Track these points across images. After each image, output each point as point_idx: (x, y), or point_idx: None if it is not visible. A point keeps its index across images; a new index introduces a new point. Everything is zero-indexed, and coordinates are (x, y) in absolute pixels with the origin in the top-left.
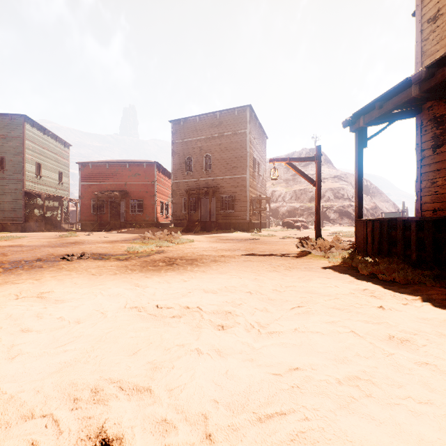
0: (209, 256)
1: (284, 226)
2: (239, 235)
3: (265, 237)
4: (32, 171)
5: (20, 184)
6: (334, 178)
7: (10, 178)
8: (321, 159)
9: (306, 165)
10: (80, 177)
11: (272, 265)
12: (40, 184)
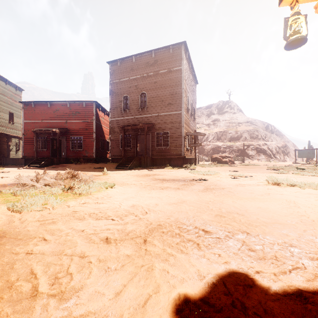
0: None
1: (213, 161)
2: (177, 173)
3: (211, 176)
4: None
5: None
6: (247, 122)
7: None
8: (234, 108)
9: (223, 113)
10: (23, 115)
11: None
12: None
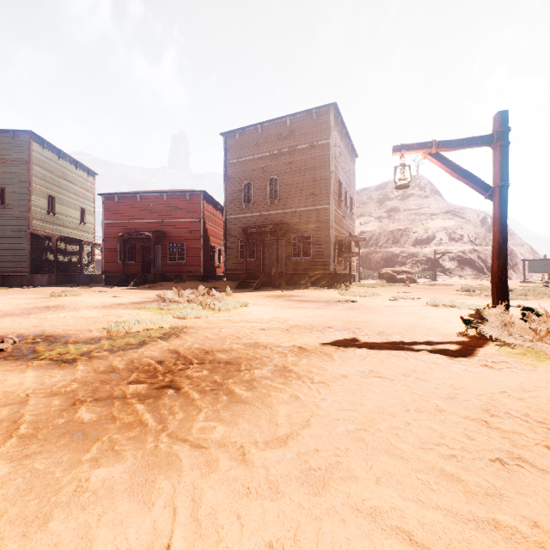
0: (270, 348)
1: (382, 279)
2: (321, 294)
3: (364, 298)
4: (42, 206)
5: (25, 223)
6: (447, 213)
7: (13, 215)
8: (426, 189)
9: (406, 198)
10: (103, 213)
11: (462, 406)
12: (54, 223)
